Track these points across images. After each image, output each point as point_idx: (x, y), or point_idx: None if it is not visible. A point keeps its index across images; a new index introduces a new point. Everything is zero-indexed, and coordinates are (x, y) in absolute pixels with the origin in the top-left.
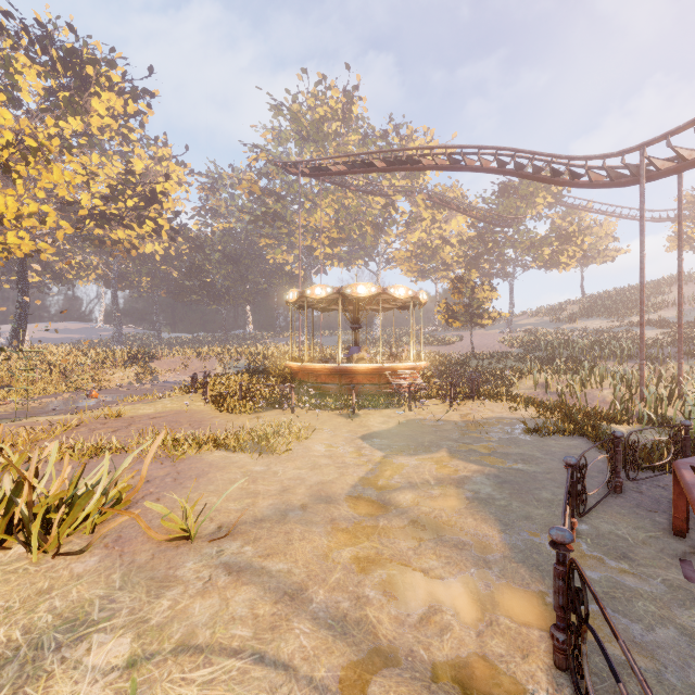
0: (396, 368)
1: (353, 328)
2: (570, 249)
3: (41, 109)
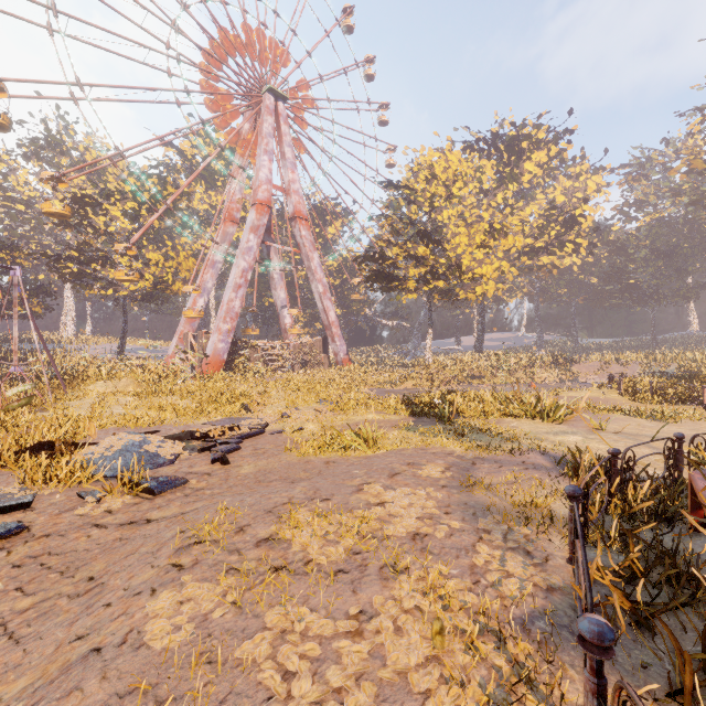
0: None
1: None
2: None
3: (493, 188)
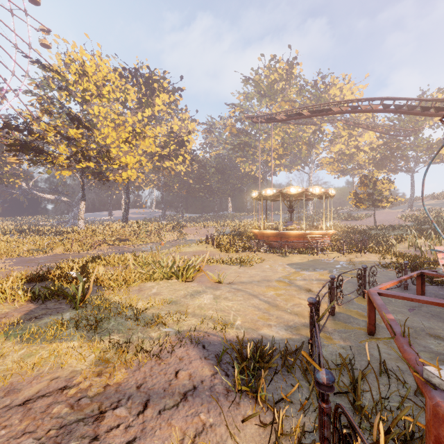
0: (314, 234)
1: (289, 211)
2: None
3: (135, 108)
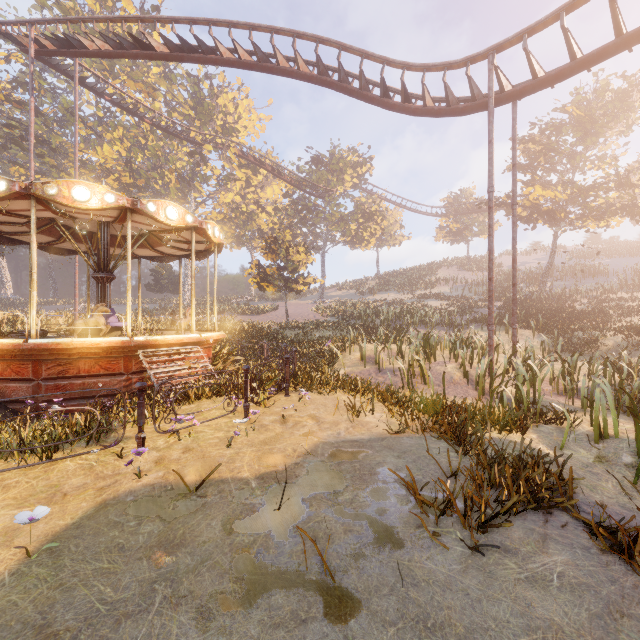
0: (163, 344)
1: (97, 278)
2: (372, 227)
3: None
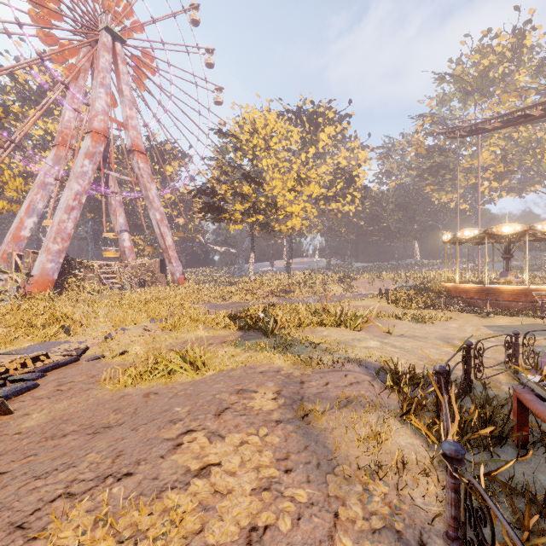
0: (545, 290)
1: (504, 257)
2: None
3: (298, 149)
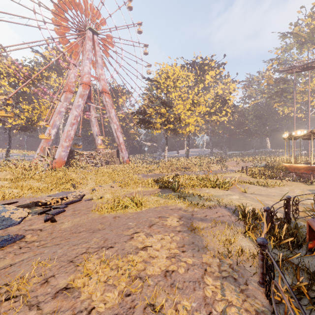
0: None
1: None
2: None
3: (193, 85)
